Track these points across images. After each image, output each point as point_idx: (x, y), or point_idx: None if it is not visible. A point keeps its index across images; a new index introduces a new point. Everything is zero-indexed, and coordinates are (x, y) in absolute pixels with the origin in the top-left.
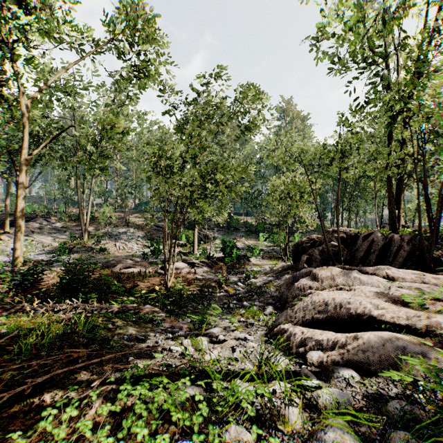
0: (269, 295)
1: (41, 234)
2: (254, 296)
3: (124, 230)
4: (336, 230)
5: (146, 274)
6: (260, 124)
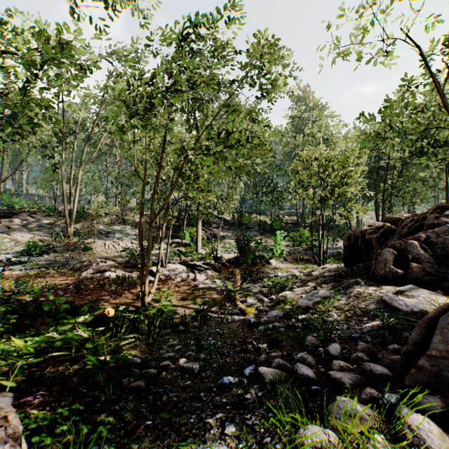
0: (339, 332)
1: (19, 230)
2: (310, 337)
3: (120, 227)
4: (443, 206)
5: (124, 280)
6: (282, 89)
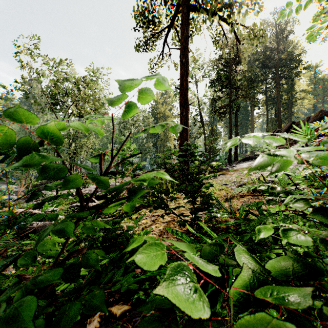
0: None
1: None
2: None
3: None
4: None
5: None
6: None
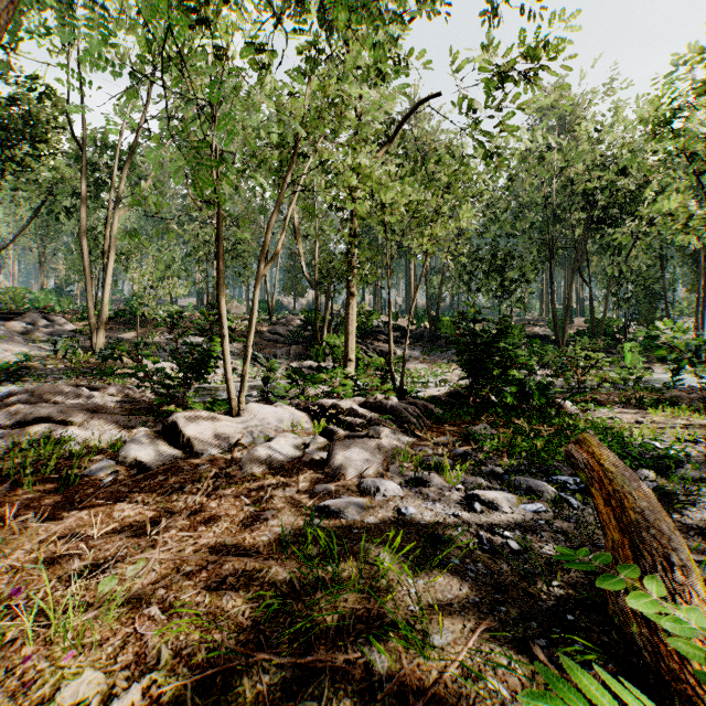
0: None
1: (5, 340)
2: None
3: (203, 339)
4: None
5: (39, 463)
6: None
